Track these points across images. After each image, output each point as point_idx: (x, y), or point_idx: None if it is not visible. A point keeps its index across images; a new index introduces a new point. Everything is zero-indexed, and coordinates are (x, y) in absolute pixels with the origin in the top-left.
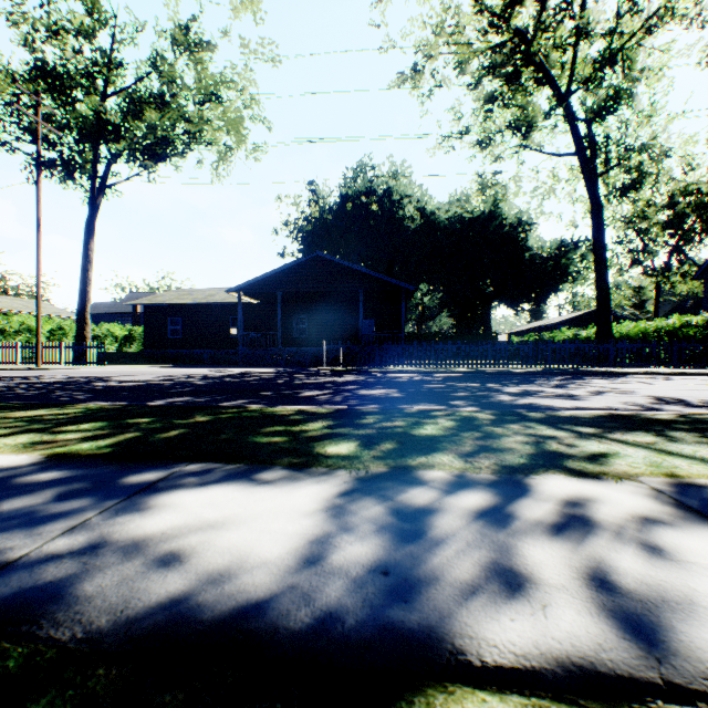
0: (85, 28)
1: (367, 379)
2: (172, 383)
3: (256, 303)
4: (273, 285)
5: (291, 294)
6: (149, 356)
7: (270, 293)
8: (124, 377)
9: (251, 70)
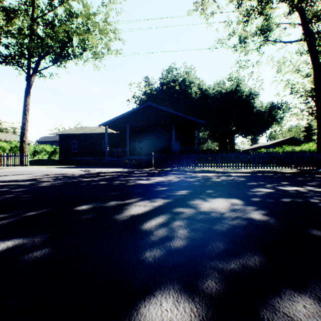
0: None
1: (188, 180)
2: (22, 184)
3: (116, 133)
4: (124, 122)
5: (134, 127)
6: (62, 161)
7: (123, 127)
8: (7, 176)
9: (112, 3)
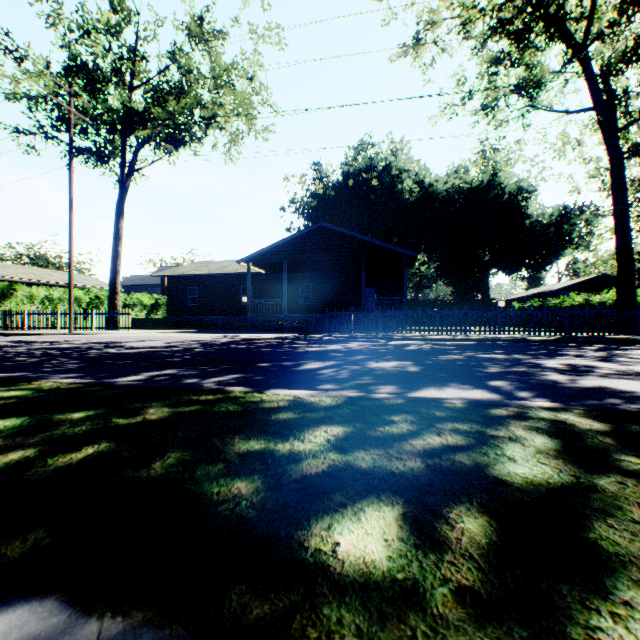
0: (111, 24)
1: (373, 348)
2: (173, 350)
3: (264, 273)
4: (280, 256)
5: (296, 264)
6: (171, 322)
7: (277, 263)
8: (135, 343)
9: (259, 54)
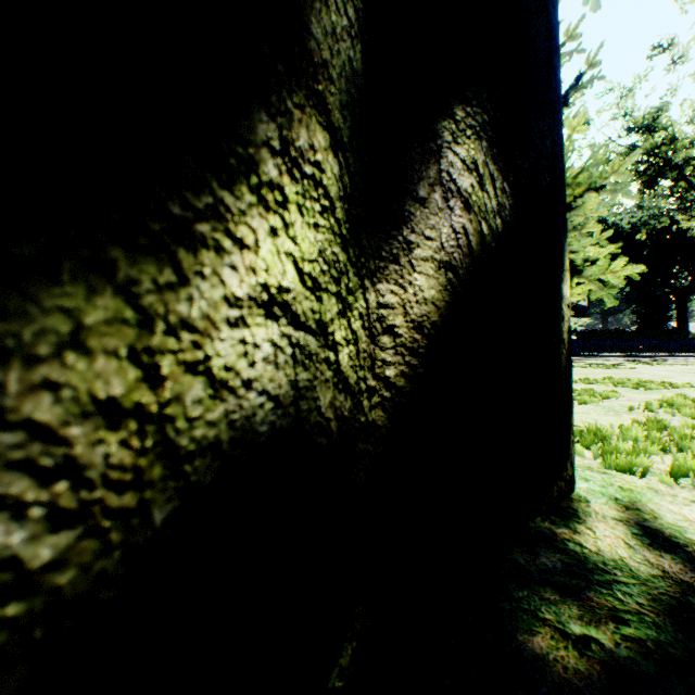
0: None
1: None
2: None
3: None
4: None
5: None
6: None
7: None
8: None
9: None
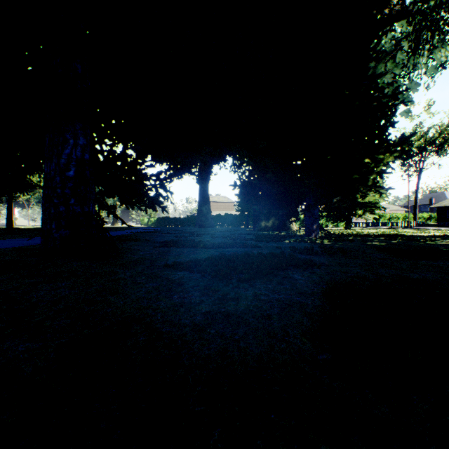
0: (419, 144)
1: None
2: None
3: None
4: None
5: None
6: (438, 225)
7: None
8: None
9: None
